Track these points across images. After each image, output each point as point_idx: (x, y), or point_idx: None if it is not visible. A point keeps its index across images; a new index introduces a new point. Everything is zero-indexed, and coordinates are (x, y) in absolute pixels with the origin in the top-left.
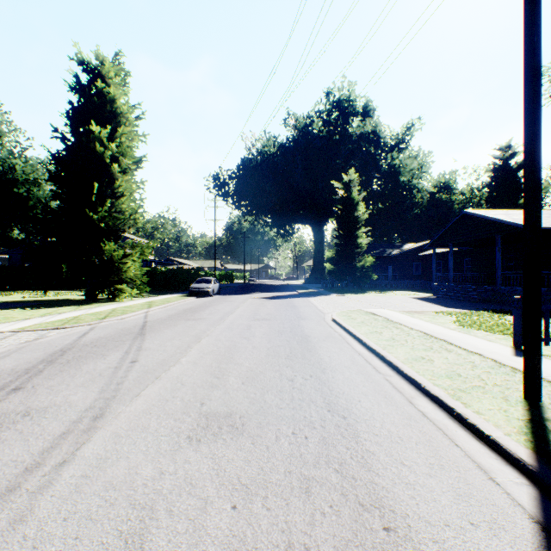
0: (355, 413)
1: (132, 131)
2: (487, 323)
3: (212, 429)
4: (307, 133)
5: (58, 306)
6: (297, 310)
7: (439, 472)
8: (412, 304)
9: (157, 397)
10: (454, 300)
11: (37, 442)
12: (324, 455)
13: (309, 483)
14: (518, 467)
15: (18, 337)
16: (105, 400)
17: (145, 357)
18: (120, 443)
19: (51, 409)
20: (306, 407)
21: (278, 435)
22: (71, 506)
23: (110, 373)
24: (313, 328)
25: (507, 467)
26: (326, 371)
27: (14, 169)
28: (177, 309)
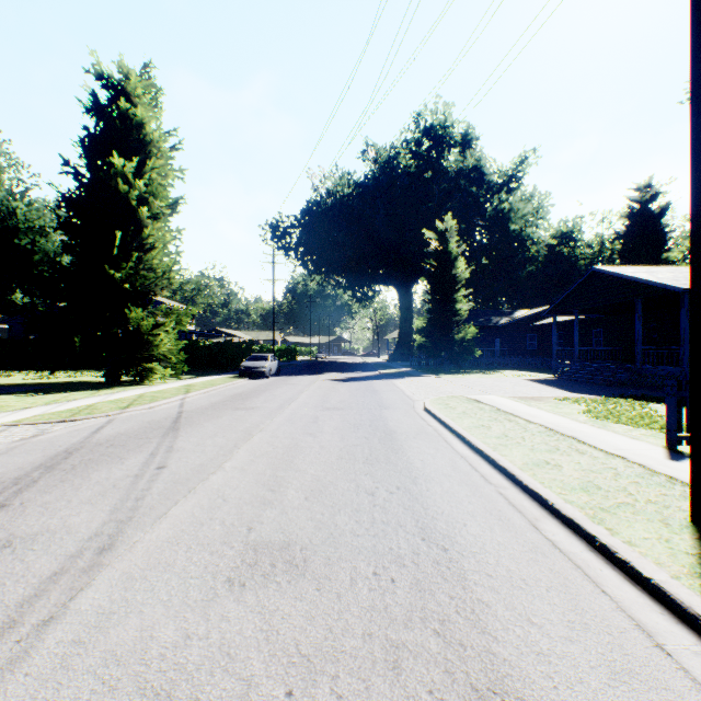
0: (460, 543)
1: (165, 165)
2: (628, 414)
3: (262, 567)
4: (391, 169)
5: (70, 390)
6: (378, 396)
7: (583, 635)
8: (527, 388)
9: (188, 519)
10: (580, 382)
11: (16, 588)
12: (418, 607)
13: (398, 653)
14: (695, 628)
15: (11, 432)
16: (117, 524)
17: (176, 461)
18: (133, 590)
19: (41, 537)
20: (391, 534)
21: (354, 576)
22: (51, 692)
23: (128, 483)
24: (400, 420)
25: (679, 626)
26: (418, 481)
27: (14, 214)
28: (223, 395)
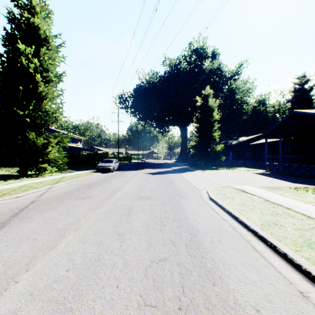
0: None
1: (53, 53)
2: None
3: None
4: (177, 69)
5: None
6: (175, 186)
7: None
8: (261, 179)
9: None
10: (286, 175)
11: None
12: None
13: None
14: None
15: None
16: None
17: None
18: None
19: None
20: None
21: None
22: None
23: None
24: (197, 212)
25: None
26: None
27: None
28: (78, 184)
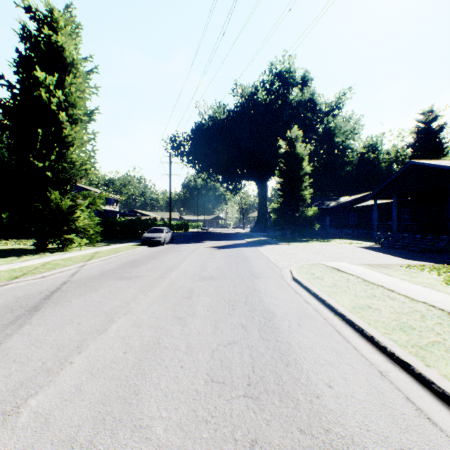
0: None
1: (83, 82)
2: None
3: None
4: (253, 101)
5: None
6: (248, 263)
7: None
8: (366, 255)
9: None
10: (402, 249)
11: None
12: None
13: None
14: None
15: None
16: None
17: None
18: None
19: None
20: None
21: None
22: None
23: None
24: (275, 295)
25: None
26: None
27: None
28: (119, 262)
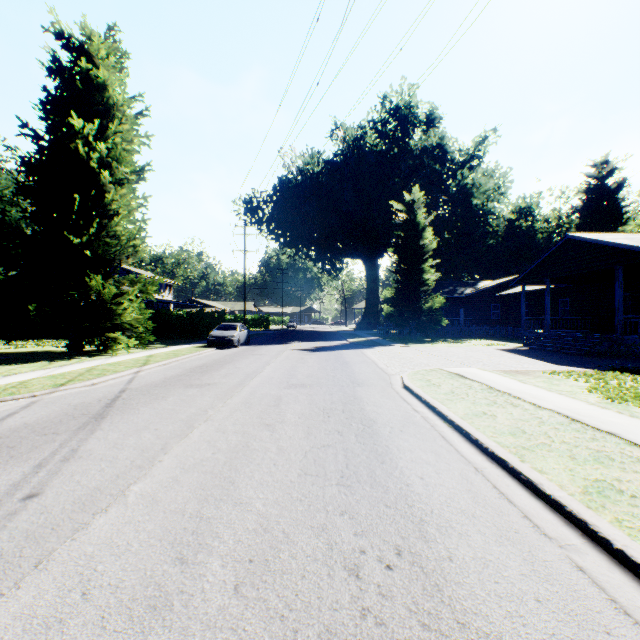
0: None
1: (130, 130)
2: None
3: None
4: (359, 147)
5: (23, 362)
6: (350, 369)
7: None
8: (505, 359)
9: None
10: (555, 352)
11: None
12: None
13: None
14: None
15: None
16: None
17: (62, 482)
18: None
19: None
20: None
21: None
22: None
23: None
24: (378, 403)
25: None
26: (429, 531)
27: None
28: (183, 367)
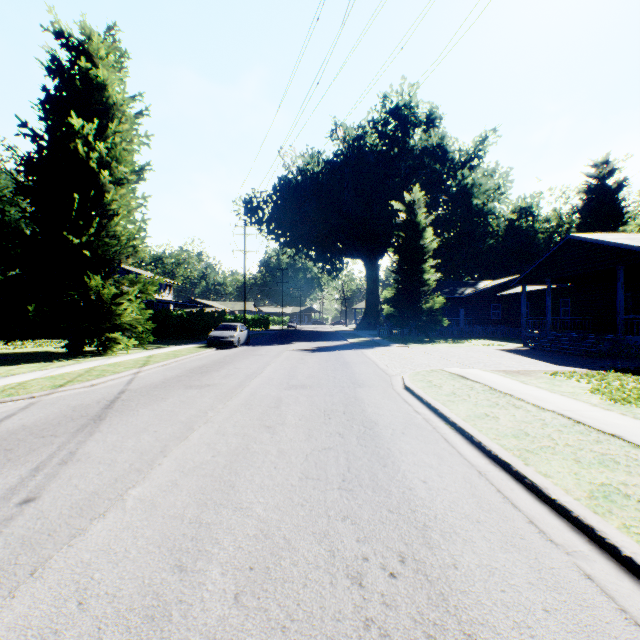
0: None
1: (130, 129)
2: None
3: None
4: (359, 147)
5: (22, 362)
6: (350, 369)
7: None
8: (506, 359)
9: None
10: (556, 352)
11: None
12: None
13: None
14: None
15: None
16: None
17: (59, 485)
18: None
19: None
20: None
21: None
22: None
23: None
24: (380, 404)
25: None
26: (433, 537)
27: None
28: (183, 368)
